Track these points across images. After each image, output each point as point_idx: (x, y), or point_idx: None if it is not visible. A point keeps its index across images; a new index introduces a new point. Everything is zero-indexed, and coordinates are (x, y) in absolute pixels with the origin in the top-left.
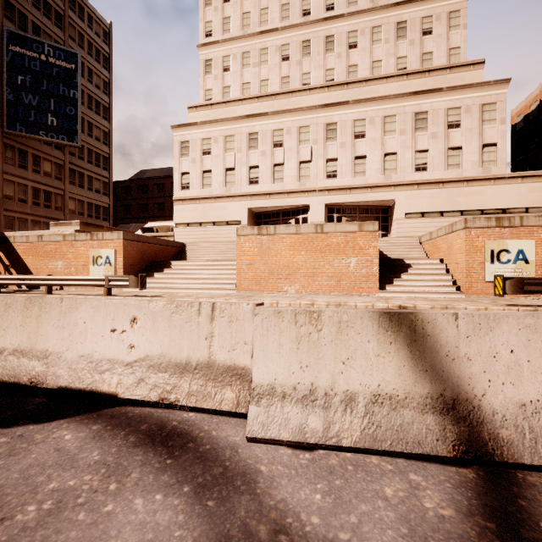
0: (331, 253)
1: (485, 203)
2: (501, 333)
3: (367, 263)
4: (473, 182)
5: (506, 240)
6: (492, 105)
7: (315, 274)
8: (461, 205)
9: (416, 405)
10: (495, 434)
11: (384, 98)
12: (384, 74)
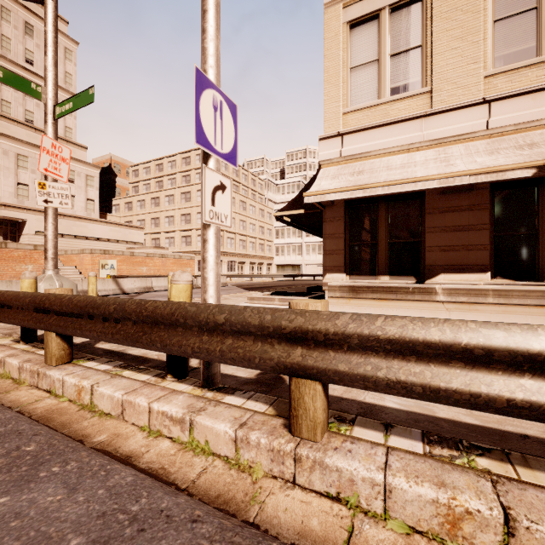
0: (14, 262)
1: (89, 233)
2: (125, 280)
3: (40, 268)
4: (82, 219)
5: (107, 260)
6: (92, 177)
7: (0, 275)
8: (75, 232)
9: (117, 289)
10: (125, 291)
11: (18, 140)
12: (16, 118)
